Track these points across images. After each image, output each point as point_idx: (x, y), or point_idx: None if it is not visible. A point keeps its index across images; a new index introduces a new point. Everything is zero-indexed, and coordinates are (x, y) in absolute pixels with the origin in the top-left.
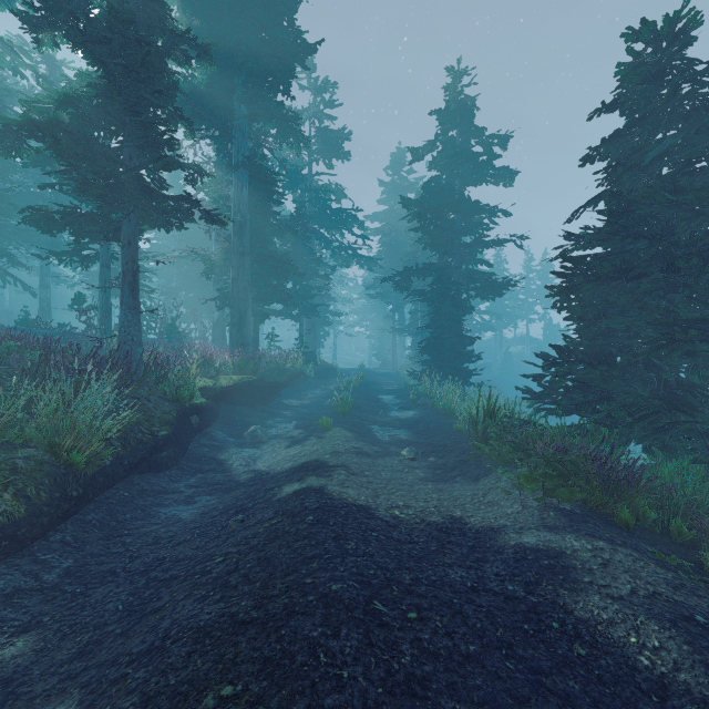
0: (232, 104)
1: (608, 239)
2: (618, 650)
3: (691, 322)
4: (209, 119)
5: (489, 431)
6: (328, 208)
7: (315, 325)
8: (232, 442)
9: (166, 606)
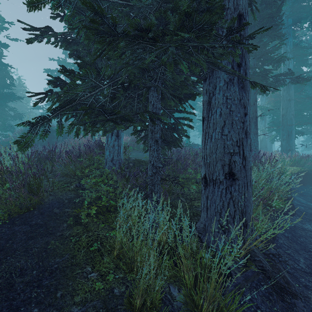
0: (282, 21)
1: None
2: None
3: None
4: None
5: None
6: None
7: None
8: None
9: None
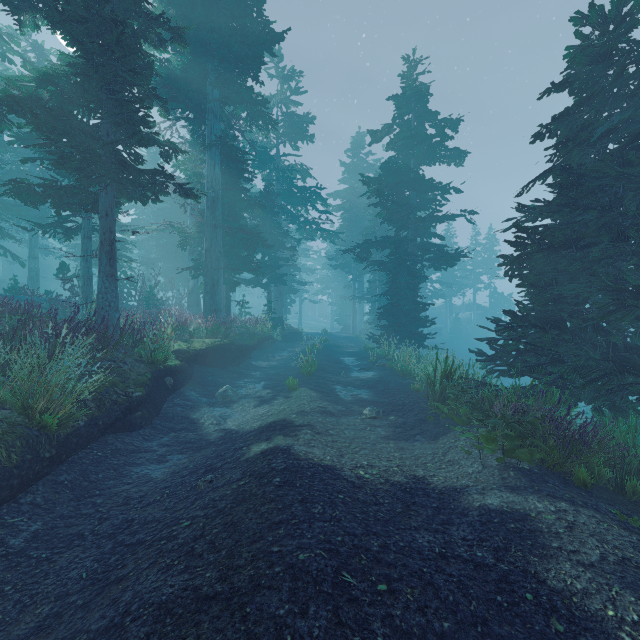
0: (205, 88)
1: (558, 211)
2: (597, 626)
3: None
4: (184, 101)
5: (447, 392)
6: (294, 186)
7: (282, 293)
8: (204, 402)
9: (130, 575)
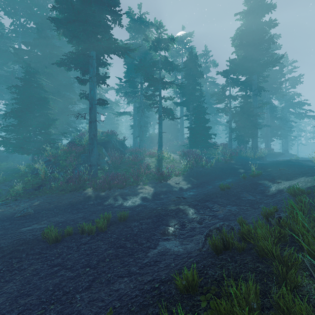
0: (265, 96)
1: None
2: None
3: None
4: None
5: None
6: (293, 103)
7: (287, 141)
8: None
9: None
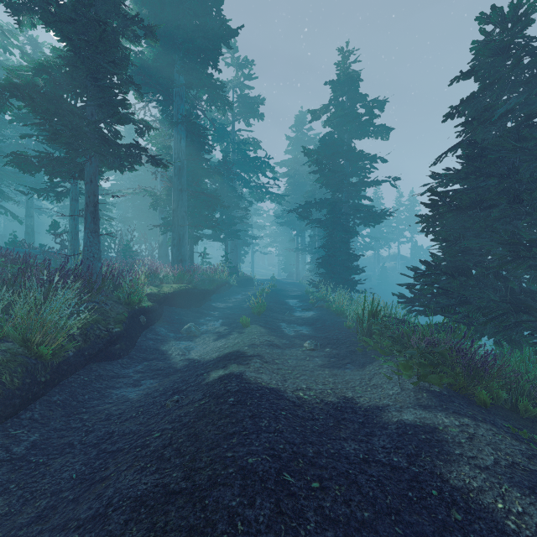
0: (172, 75)
1: (466, 178)
2: (488, 515)
3: (534, 242)
4: (155, 86)
5: (373, 328)
6: (247, 157)
7: (237, 245)
8: (171, 336)
9: (111, 475)
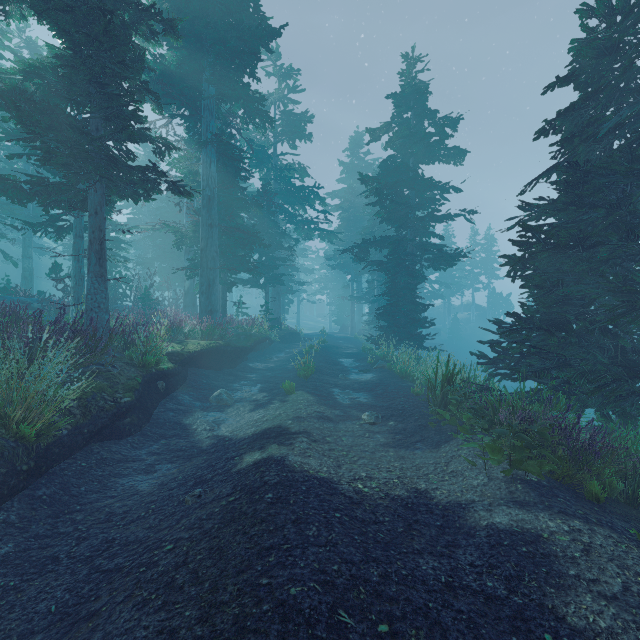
0: (200, 85)
1: (564, 209)
2: None
3: None
4: (179, 98)
5: (449, 398)
6: (292, 186)
7: (280, 293)
8: (197, 406)
9: (102, 610)
